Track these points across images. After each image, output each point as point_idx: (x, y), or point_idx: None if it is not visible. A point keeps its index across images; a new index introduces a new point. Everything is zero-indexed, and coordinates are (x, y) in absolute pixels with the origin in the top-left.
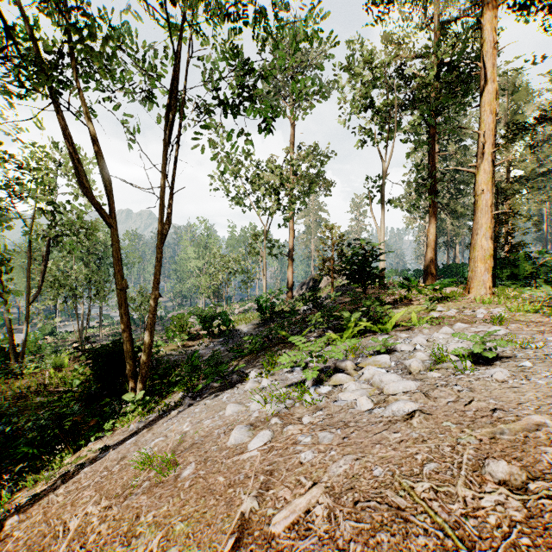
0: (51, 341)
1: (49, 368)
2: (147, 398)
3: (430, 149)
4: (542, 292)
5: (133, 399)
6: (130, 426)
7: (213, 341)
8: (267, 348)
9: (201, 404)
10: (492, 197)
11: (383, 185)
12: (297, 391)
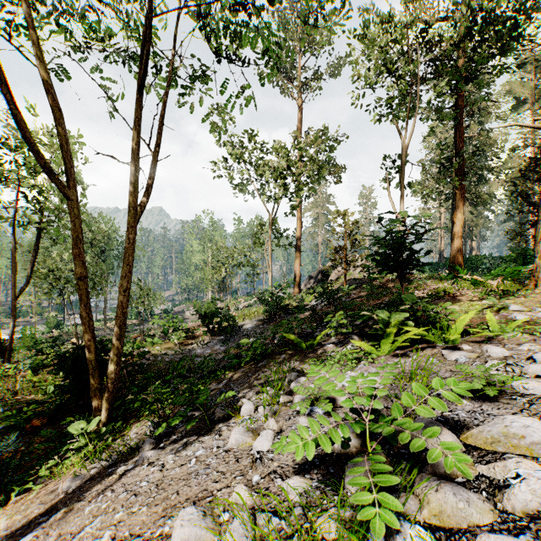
0: (56, 335)
1: (28, 369)
2: (101, 430)
3: (458, 124)
4: None
5: (85, 429)
6: (60, 485)
7: (213, 338)
8: (270, 360)
9: (158, 466)
10: None
11: (403, 165)
12: (328, 500)
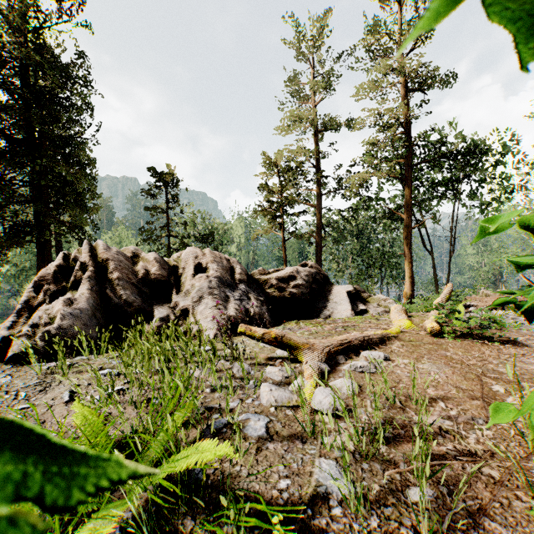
0: None
1: None
2: None
3: None
4: None
5: None
6: None
7: None
8: None
9: None
10: None
11: None
12: None
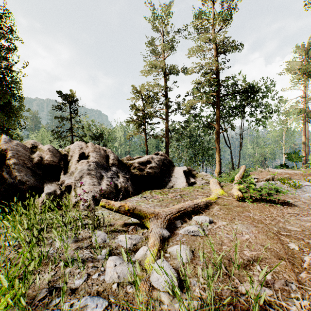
0: None
1: None
2: None
3: None
4: None
5: None
6: None
7: None
8: None
9: None
10: None
11: None
12: None
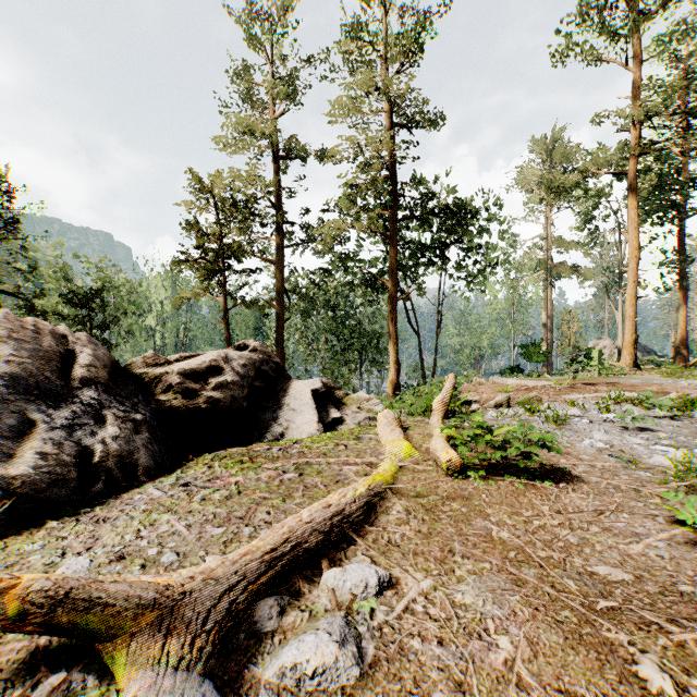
0: None
1: None
2: None
3: (678, 235)
4: (679, 369)
5: None
6: None
7: None
8: None
9: None
10: (634, 309)
11: (619, 275)
12: None
